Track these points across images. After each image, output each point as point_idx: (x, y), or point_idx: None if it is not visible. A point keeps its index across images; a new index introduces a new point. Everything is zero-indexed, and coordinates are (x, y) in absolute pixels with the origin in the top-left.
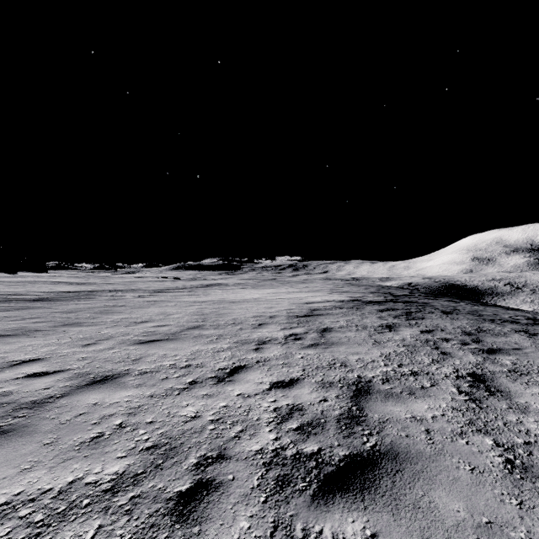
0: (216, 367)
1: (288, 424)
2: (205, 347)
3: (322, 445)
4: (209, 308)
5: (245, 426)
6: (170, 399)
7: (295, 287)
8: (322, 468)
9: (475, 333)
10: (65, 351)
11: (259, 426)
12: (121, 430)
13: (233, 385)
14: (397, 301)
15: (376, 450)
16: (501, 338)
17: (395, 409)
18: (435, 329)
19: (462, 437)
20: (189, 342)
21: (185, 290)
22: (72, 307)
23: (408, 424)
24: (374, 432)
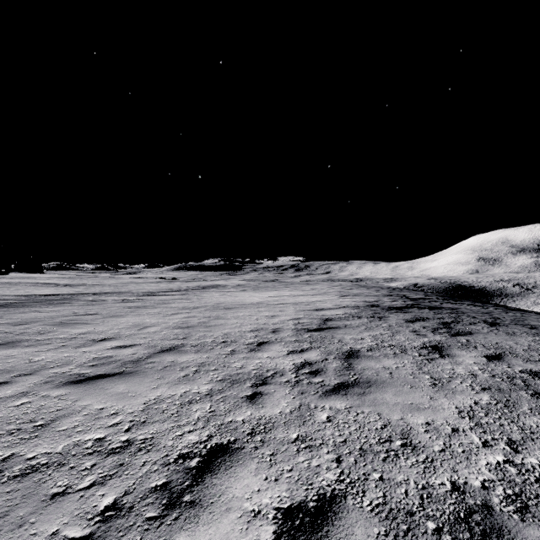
0: (176, 450)
1: None
2: (173, 391)
3: None
4: (198, 317)
5: None
6: None
7: (299, 289)
8: None
9: None
10: None
11: None
12: None
13: (195, 524)
14: (420, 306)
15: None
16: None
17: None
18: (503, 353)
19: None
20: (151, 379)
21: (178, 293)
22: (29, 316)
23: None
24: None
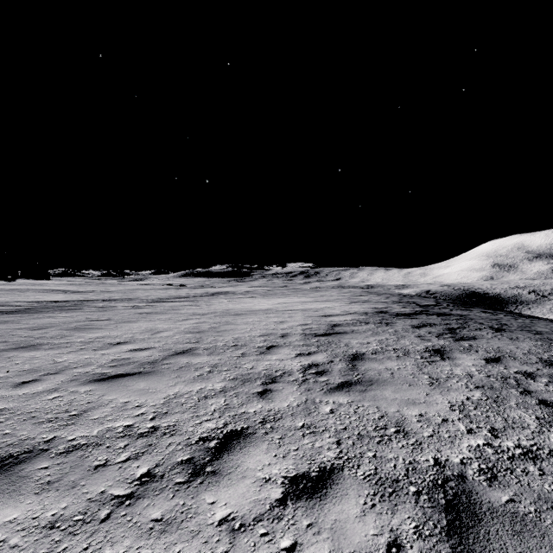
0: (196, 435)
1: None
2: (189, 388)
3: None
4: (208, 323)
5: None
6: (84, 537)
7: (308, 296)
8: None
9: None
10: None
11: None
12: None
13: (217, 486)
14: (429, 313)
15: None
16: None
17: None
18: (502, 356)
19: None
20: (168, 378)
21: (187, 300)
22: (45, 322)
23: None
24: None
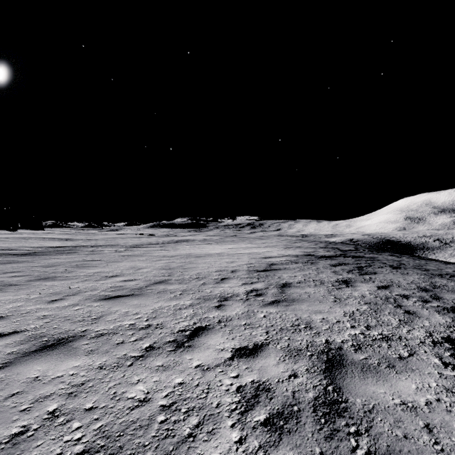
0: (176, 328)
1: (254, 415)
2: (168, 304)
3: (299, 454)
4: (176, 262)
5: (202, 417)
6: (120, 372)
7: (253, 243)
8: None
9: (431, 289)
10: (29, 308)
11: (219, 417)
12: (52, 422)
13: (192, 352)
14: (346, 255)
15: None
16: None
17: (378, 390)
18: (391, 285)
19: None
20: (152, 298)
21: (157, 246)
22: (52, 261)
23: (400, 414)
24: (362, 429)
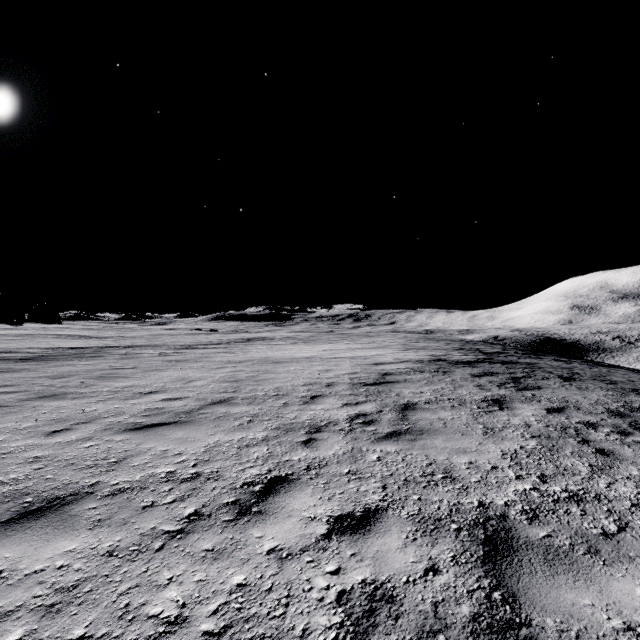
0: (240, 480)
1: None
2: (230, 437)
3: None
4: (245, 371)
5: None
6: (142, 563)
7: (357, 342)
8: None
9: (628, 414)
10: (15, 444)
11: None
12: None
13: (264, 524)
14: (493, 361)
15: None
16: None
17: (581, 600)
18: (566, 406)
19: None
20: (207, 427)
21: (220, 346)
22: (65, 370)
23: None
24: None
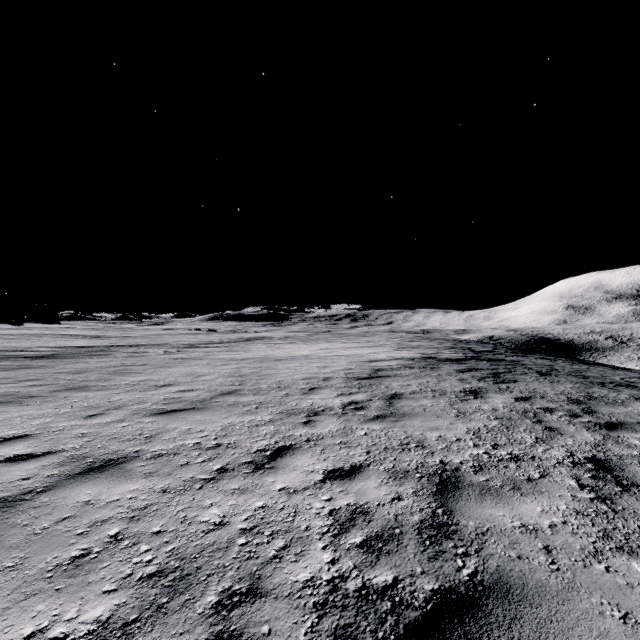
0: (254, 448)
1: (349, 537)
2: (241, 419)
3: (398, 573)
4: (248, 368)
5: (289, 540)
6: (189, 496)
7: (354, 341)
8: (400, 614)
9: (585, 401)
10: (61, 425)
11: (309, 540)
12: (116, 545)
13: (275, 474)
14: (480, 358)
15: (478, 581)
16: (619, 407)
17: (496, 513)
18: (533, 396)
19: (599, 559)
20: (220, 412)
21: (221, 345)
22: (80, 366)
23: (517, 537)
24: (471, 550)
